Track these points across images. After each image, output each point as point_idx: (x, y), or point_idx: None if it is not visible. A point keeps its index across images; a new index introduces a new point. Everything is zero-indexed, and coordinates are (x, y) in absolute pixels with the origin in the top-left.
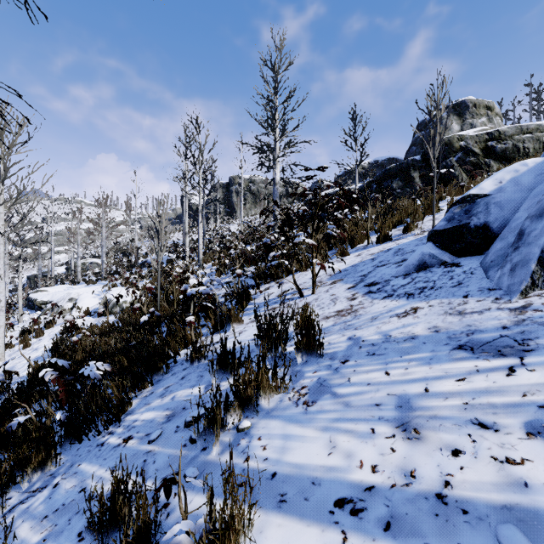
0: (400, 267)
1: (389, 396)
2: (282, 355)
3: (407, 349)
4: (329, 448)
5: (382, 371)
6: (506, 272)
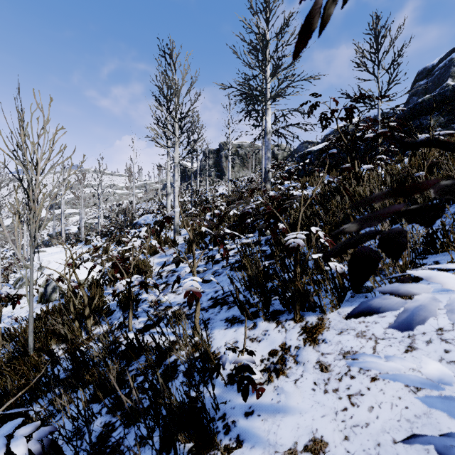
0: None
1: None
2: None
3: None
4: None
5: None
6: None
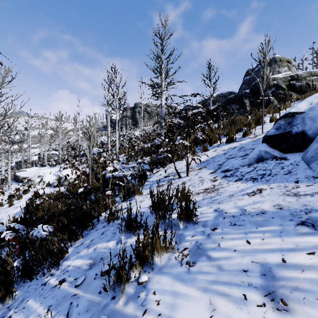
0: (245, 159)
1: (253, 263)
2: (169, 222)
3: (260, 222)
4: (210, 310)
5: (244, 240)
6: None
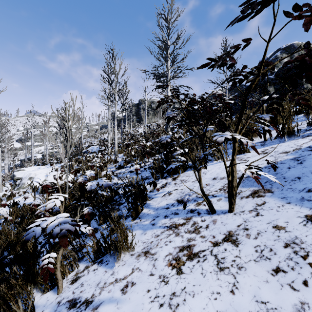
0: None
1: None
2: None
3: None
4: None
5: None
6: None
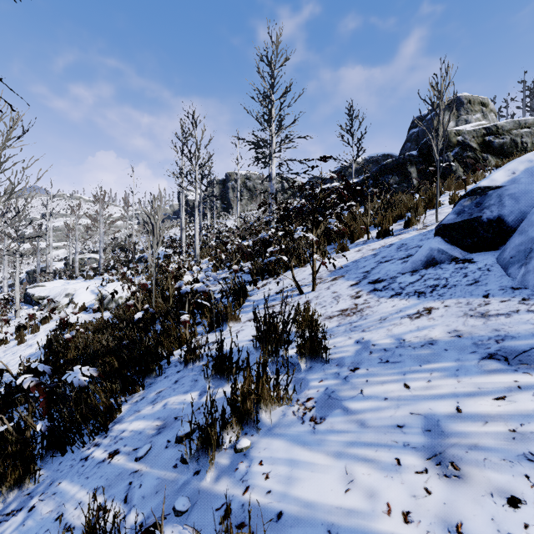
0: (407, 263)
1: (413, 416)
2: (284, 360)
3: (426, 357)
4: (345, 482)
5: (400, 383)
6: (531, 269)
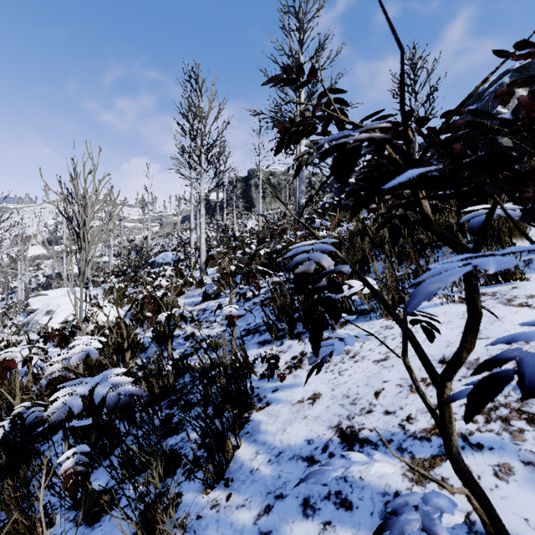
0: None
1: None
2: None
3: None
4: None
5: None
6: None
